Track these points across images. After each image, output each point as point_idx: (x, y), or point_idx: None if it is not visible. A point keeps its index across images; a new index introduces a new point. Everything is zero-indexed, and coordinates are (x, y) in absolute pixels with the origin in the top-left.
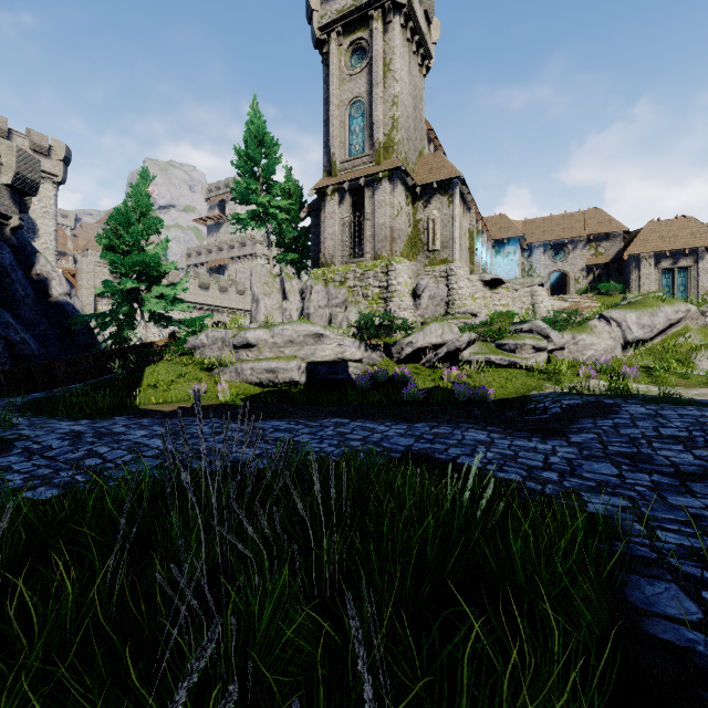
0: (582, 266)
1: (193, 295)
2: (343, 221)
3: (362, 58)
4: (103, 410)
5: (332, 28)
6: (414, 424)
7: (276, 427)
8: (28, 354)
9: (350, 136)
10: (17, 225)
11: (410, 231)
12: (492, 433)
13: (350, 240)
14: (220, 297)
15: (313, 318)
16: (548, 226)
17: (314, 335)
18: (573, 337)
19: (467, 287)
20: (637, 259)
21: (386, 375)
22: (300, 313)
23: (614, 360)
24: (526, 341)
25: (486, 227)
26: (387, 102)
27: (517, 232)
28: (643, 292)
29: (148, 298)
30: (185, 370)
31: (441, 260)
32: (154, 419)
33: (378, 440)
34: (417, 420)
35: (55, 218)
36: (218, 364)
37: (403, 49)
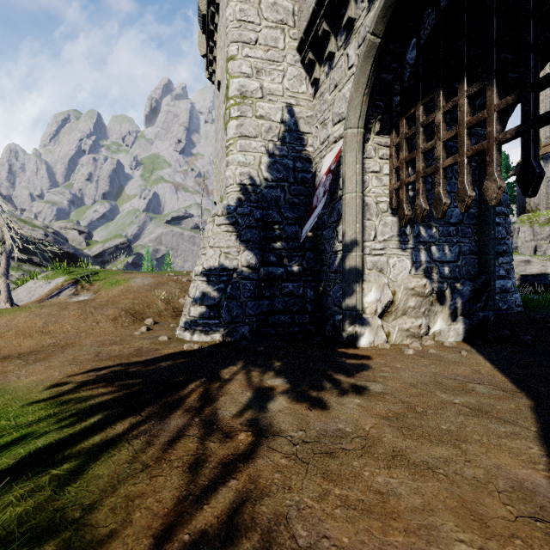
0: None
1: None
2: (547, 179)
3: None
4: None
5: None
6: None
7: None
8: None
9: None
10: None
11: None
12: None
13: None
14: None
15: (520, 249)
16: None
17: (524, 261)
18: None
19: None
20: None
21: None
22: None
23: None
24: None
25: None
26: None
27: None
28: None
29: None
30: None
31: None
32: None
33: None
34: None
35: None
36: None
37: None
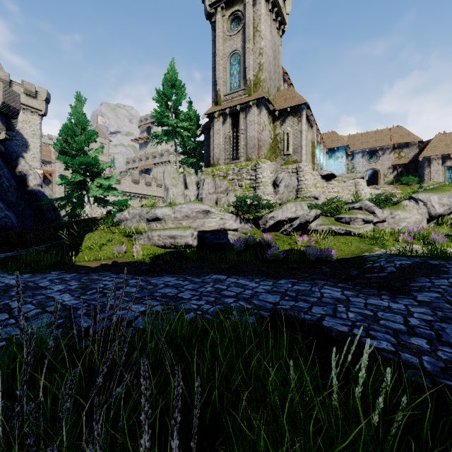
0: (389, 165)
1: (128, 187)
2: (225, 135)
3: (238, 24)
4: (47, 266)
5: (218, 4)
6: (278, 280)
7: (166, 283)
8: (10, 225)
9: (230, 77)
10: (4, 138)
11: (271, 142)
12: (345, 290)
13: (230, 148)
14: (146, 188)
15: (205, 200)
16: (365, 138)
17: (203, 212)
18: (391, 213)
19: (311, 179)
20: (429, 160)
21: (255, 240)
22: (196, 198)
23: (423, 229)
24: (357, 215)
25: (322, 139)
26: (255, 53)
27: (343, 143)
28: (434, 182)
29: (93, 187)
30: (112, 236)
31: (293, 161)
32: (76, 275)
33: (249, 297)
34: (280, 277)
35: (40, 138)
36: (136, 232)
37: (266, 16)
